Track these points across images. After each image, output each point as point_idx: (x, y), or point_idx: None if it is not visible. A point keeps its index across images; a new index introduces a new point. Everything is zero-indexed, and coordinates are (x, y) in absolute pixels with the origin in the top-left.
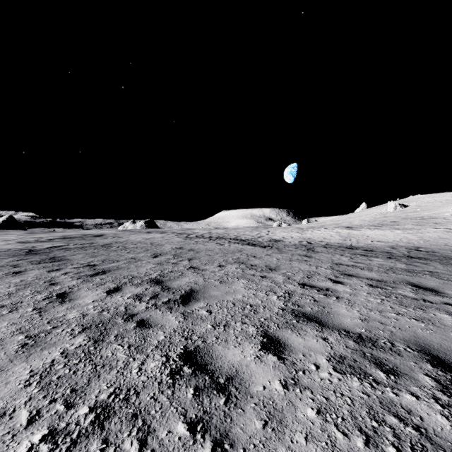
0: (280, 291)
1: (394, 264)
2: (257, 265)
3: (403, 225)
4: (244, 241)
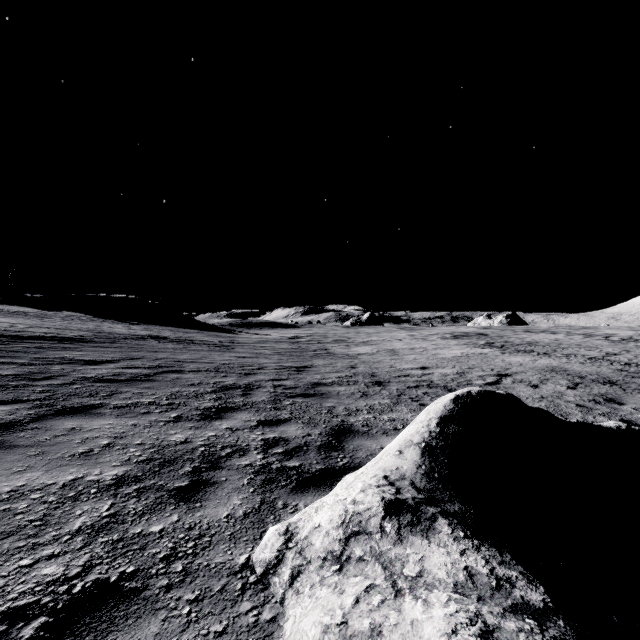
0: None
1: None
2: None
3: None
4: None
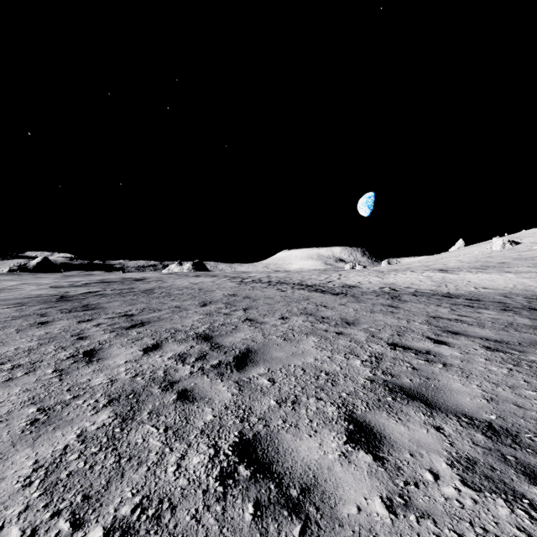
0: (363, 353)
1: (513, 318)
2: (329, 317)
3: (516, 267)
4: (310, 286)
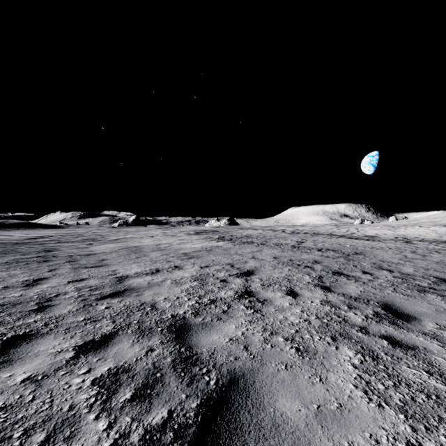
0: (400, 254)
1: None
2: (376, 247)
3: None
4: (342, 236)
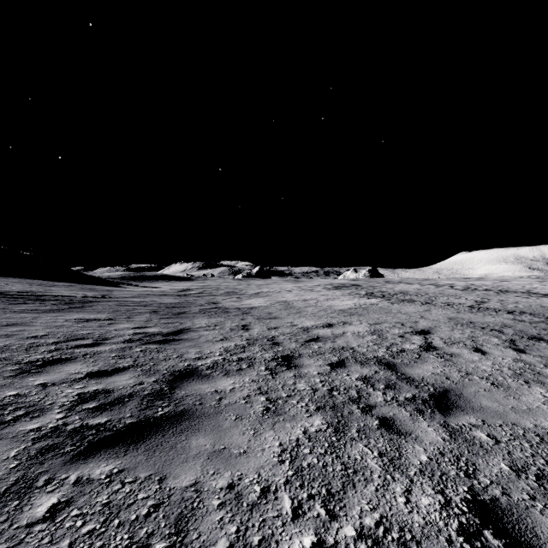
0: None
1: None
2: None
3: None
4: None
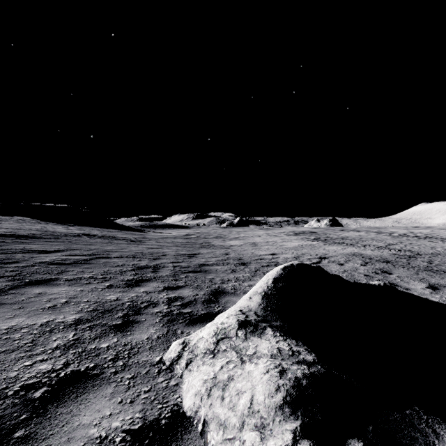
0: None
1: None
2: None
3: None
4: None
